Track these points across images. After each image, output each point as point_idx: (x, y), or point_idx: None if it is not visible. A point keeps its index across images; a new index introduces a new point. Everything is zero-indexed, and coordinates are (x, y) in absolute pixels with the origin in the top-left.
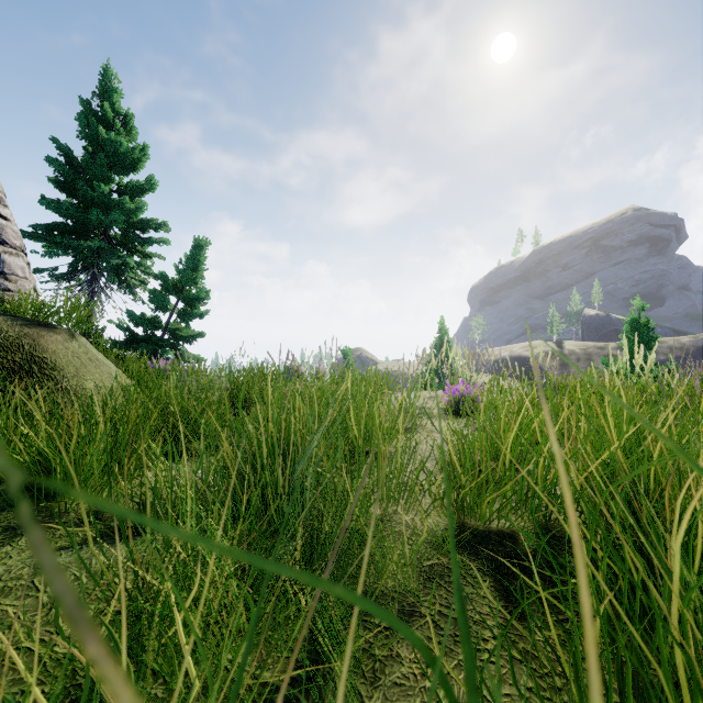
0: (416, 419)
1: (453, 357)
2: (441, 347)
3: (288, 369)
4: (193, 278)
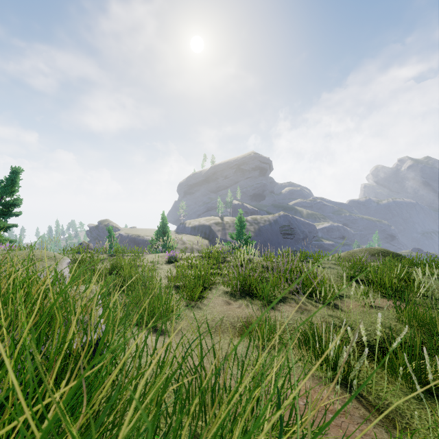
0: (157, 265)
1: (168, 231)
2: (162, 227)
3: (81, 245)
4: (10, 191)
